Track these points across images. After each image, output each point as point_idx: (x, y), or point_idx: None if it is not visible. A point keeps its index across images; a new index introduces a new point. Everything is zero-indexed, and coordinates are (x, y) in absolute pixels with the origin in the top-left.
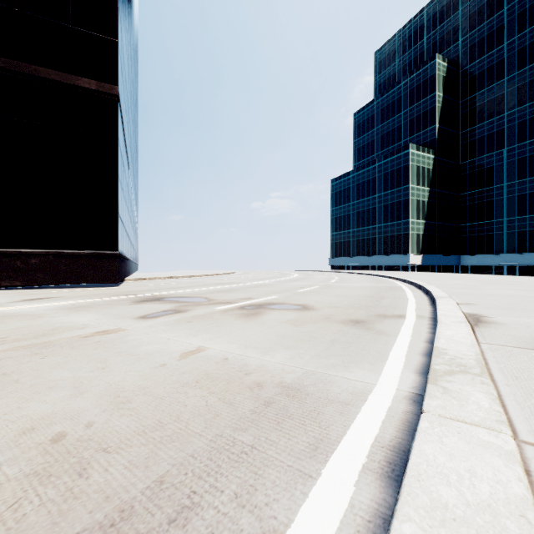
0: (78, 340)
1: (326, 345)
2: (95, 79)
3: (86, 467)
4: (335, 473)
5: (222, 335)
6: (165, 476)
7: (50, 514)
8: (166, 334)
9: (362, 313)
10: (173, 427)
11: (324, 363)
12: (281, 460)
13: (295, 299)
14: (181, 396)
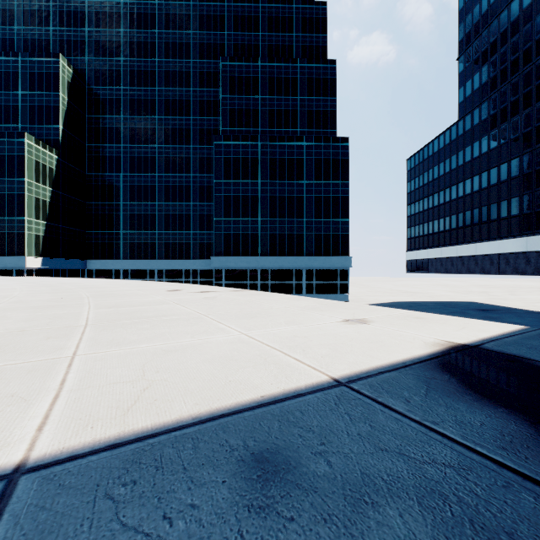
0: None
1: None
2: None
3: None
4: None
5: None
6: None
7: None
8: None
9: None
10: None
11: None
12: None
13: None
14: None
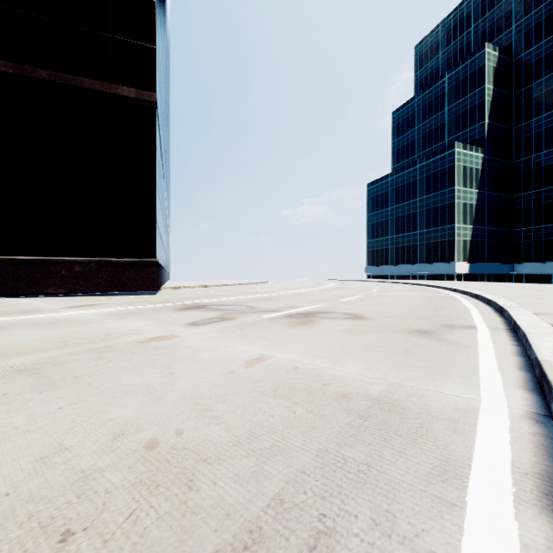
0: (136, 345)
1: (400, 356)
2: (134, 87)
3: (192, 479)
4: (483, 502)
5: (280, 343)
6: (282, 493)
7: (172, 529)
8: (222, 341)
9: (424, 323)
10: (269, 439)
11: (407, 375)
12: (409, 483)
13: (343, 308)
14: (264, 406)
